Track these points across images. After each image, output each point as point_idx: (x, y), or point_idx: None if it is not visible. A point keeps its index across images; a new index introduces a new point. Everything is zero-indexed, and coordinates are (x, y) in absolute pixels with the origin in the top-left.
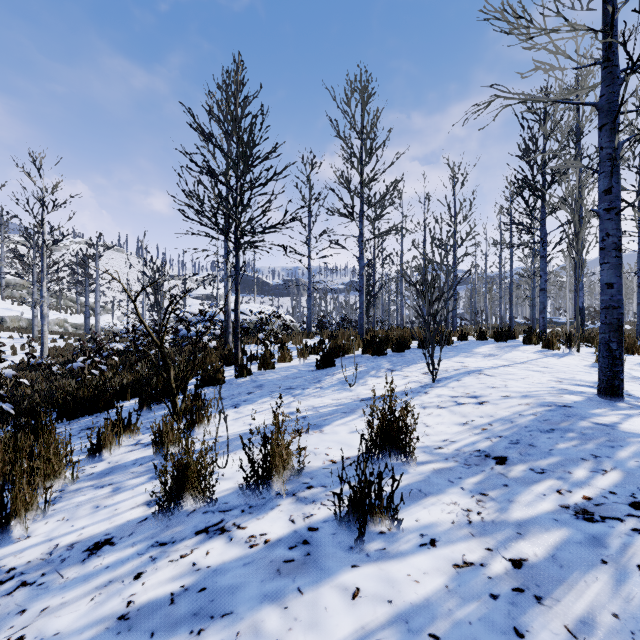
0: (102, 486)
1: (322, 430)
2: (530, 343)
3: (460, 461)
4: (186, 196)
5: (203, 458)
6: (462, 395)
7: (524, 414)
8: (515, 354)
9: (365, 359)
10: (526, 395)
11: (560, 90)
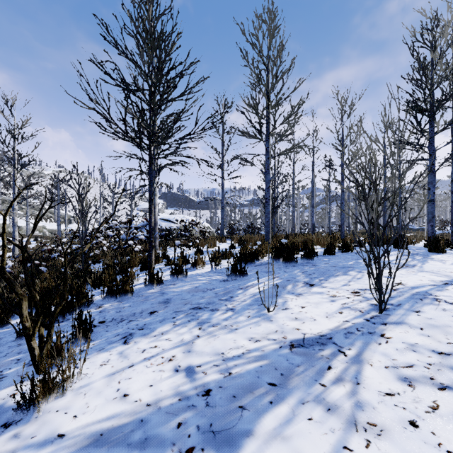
0: None
1: None
2: (436, 251)
3: None
4: (91, 99)
5: None
6: None
7: None
8: (436, 265)
9: (276, 268)
10: None
11: (452, 17)
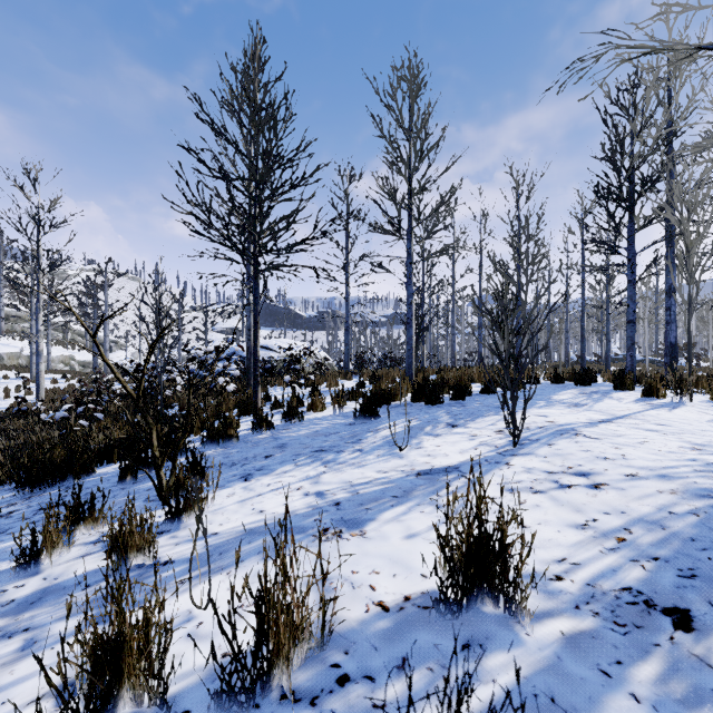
0: (12, 633)
1: (364, 531)
2: (622, 388)
3: (603, 614)
4: (188, 202)
5: (150, 622)
6: (563, 470)
7: (677, 512)
8: (609, 404)
9: (416, 409)
10: (663, 475)
11: (654, 77)
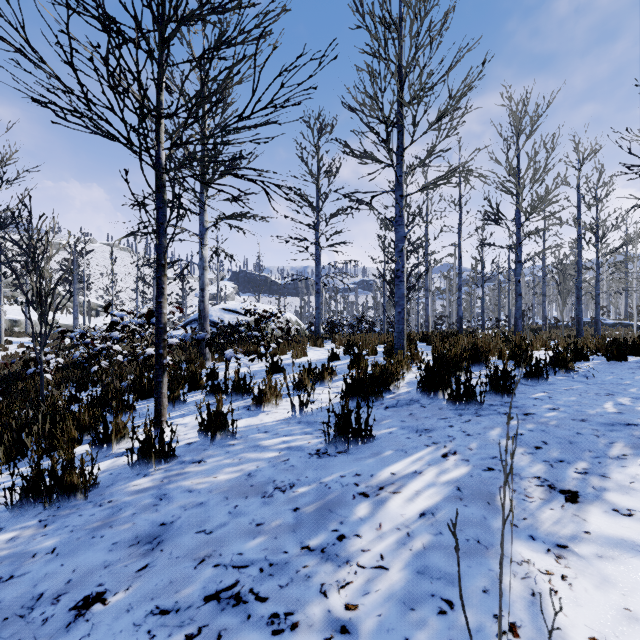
0: None
1: None
2: None
3: None
4: None
5: None
6: None
7: None
8: None
9: (438, 418)
10: None
11: None
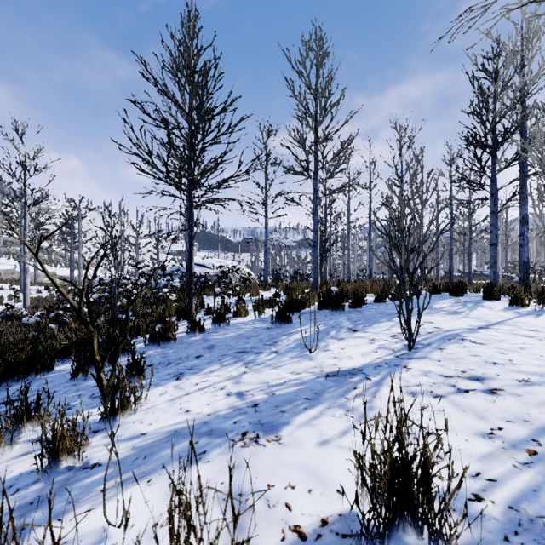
0: None
1: (279, 436)
2: (490, 298)
3: None
4: (134, 144)
5: None
6: (457, 374)
7: None
8: (483, 311)
9: (322, 315)
10: None
11: (513, 47)
